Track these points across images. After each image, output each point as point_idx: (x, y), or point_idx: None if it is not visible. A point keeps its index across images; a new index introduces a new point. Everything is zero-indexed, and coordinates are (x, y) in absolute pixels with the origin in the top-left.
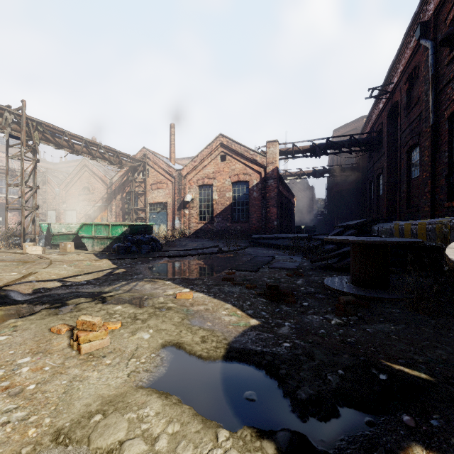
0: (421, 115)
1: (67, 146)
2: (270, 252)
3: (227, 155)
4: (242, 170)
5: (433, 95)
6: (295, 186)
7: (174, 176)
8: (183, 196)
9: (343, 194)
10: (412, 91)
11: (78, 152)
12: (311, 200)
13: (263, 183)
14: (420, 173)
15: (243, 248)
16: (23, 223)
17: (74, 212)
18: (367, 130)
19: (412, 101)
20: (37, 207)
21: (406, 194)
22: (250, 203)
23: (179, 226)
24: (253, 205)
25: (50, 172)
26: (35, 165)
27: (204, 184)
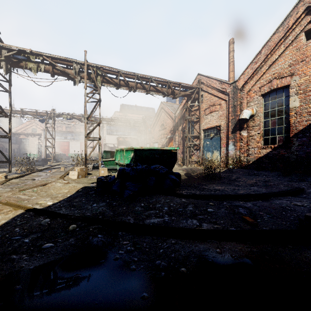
0: None
1: (124, 85)
2: None
3: None
4: None
5: None
6: None
7: (228, 93)
8: (239, 114)
9: None
10: None
11: (133, 89)
12: None
13: None
14: None
15: None
16: (85, 150)
17: (157, 144)
18: None
19: None
20: (99, 138)
21: None
22: None
23: (233, 153)
24: None
25: (148, 119)
26: (96, 103)
27: (272, 90)
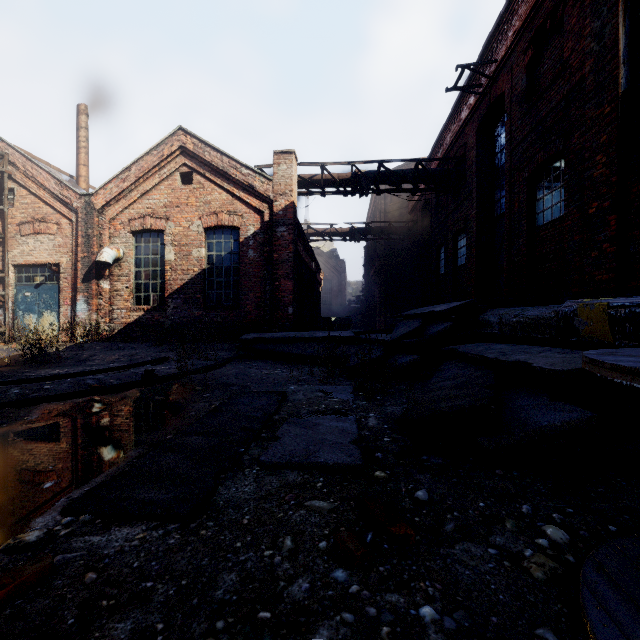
0: (570, 97)
1: None
2: (278, 372)
3: (195, 173)
4: (227, 205)
5: (629, 25)
6: (321, 259)
7: (76, 209)
8: (96, 252)
9: (389, 271)
10: (538, 66)
11: None
12: (343, 280)
13: (267, 232)
14: (568, 210)
15: (219, 365)
16: None
17: None
18: (435, 164)
19: (538, 83)
20: None
21: (526, 255)
22: (242, 272)
23: (85, 316)
24: (248, 275)
25: None
26: None
27: (146, 229)
